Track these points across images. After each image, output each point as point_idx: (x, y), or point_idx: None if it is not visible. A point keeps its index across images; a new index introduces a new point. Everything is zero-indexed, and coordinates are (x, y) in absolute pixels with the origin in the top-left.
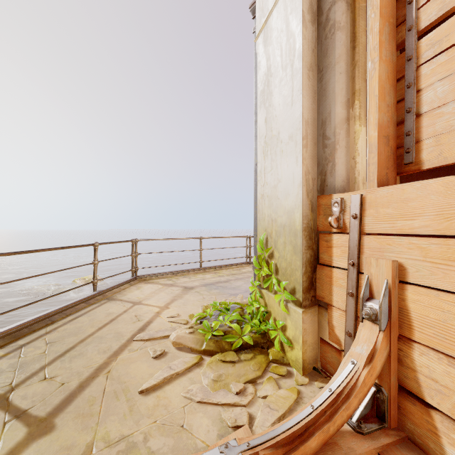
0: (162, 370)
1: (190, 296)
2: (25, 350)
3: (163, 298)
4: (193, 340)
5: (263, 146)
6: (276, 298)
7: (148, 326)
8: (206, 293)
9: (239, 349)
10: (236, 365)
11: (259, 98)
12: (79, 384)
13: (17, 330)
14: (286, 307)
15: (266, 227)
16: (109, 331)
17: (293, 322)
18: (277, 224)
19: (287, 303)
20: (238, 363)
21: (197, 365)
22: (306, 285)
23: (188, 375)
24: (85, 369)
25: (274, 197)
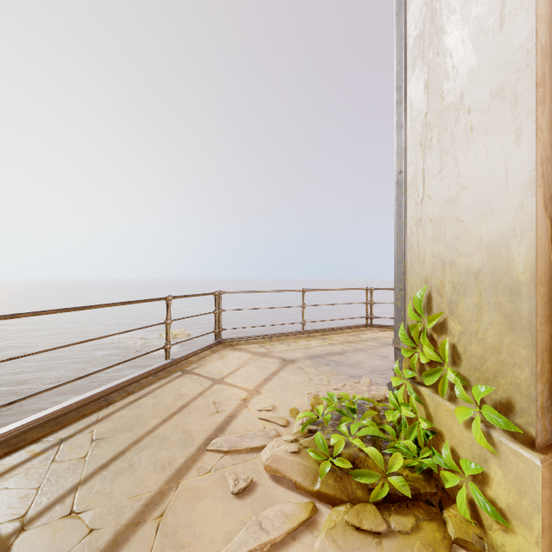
0: (246, 528)
1: (291, 375)
2: (64, 448)
3: (253, 375)
4: (298, 469)
5: (420, 132)
6: (460, 412)
7: (230, 424)
8: (313, 372)
9: (383, 500)
10: (383, 542)
11: (412, 52)
12: (114, 536)
13: (62, 414)
14: (486, 437)
15: (429, 275)
16: (175, 427)
17: (512, 476)
18: (457, 270)
19: (489, 429)
20: (387, 539)
21: (307, 525)
22: (542, 400)
23: (292, 550)
24: (129, 501)
25: (449, 221)
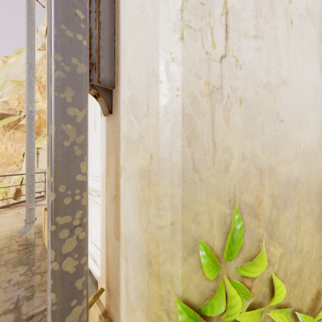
0: None
1: None
2: None
3: None
4: None
5: None
6: None
7: None
8: None
9: None
10: None
11: None
12: None
13: None
14: None
15: (238, 189)
16: None
17: None
18: (279, 179)
19: None
20: None
21: None
22: None
23: None
24: None
25: (270, 114)
